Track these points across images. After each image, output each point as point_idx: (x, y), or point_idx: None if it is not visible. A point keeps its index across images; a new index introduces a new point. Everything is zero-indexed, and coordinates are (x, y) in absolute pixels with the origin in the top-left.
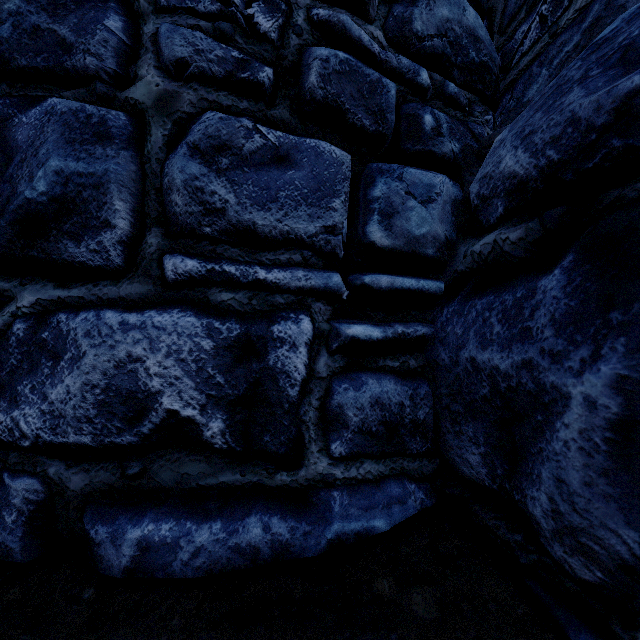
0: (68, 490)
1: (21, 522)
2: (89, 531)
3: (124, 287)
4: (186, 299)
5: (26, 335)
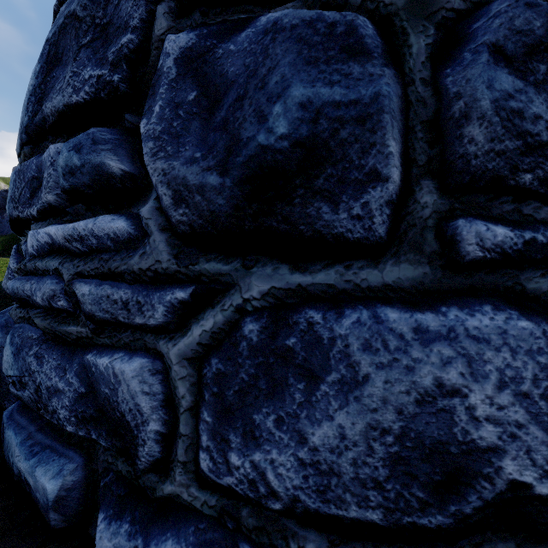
0: None
1: None
2: None
3: (388, 269)
4: (482, 287)
5: (261, 340)
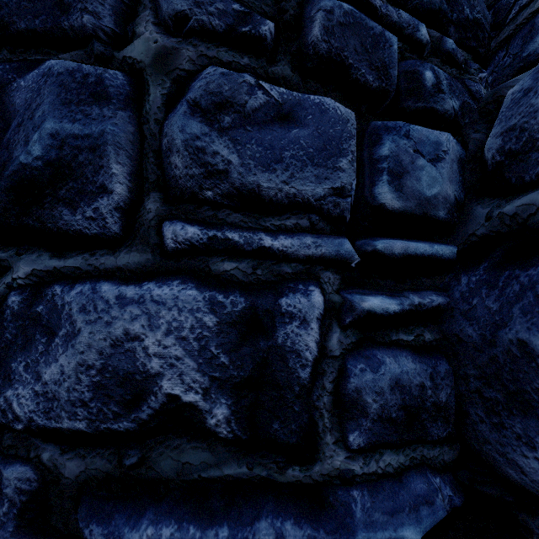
0: (62, 477)
1: (12, 515)
2: (83, 530)
3: (121, 256)
4: (186, 269)
5: (21, 308)
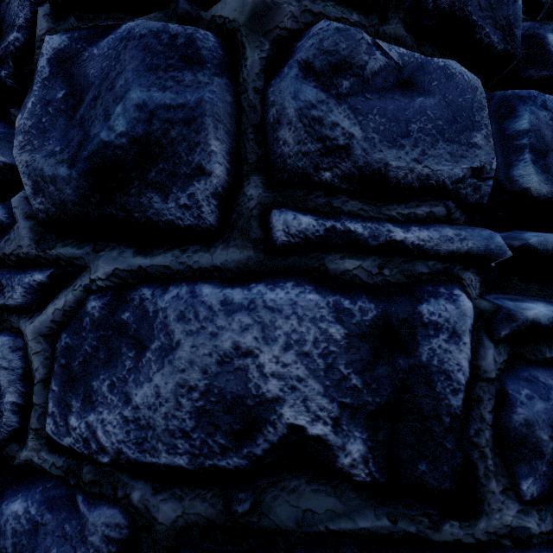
0: (155, 522)
1: None
2: None
3: (218, 253)
4: (296, 268)
5: (102, 315)
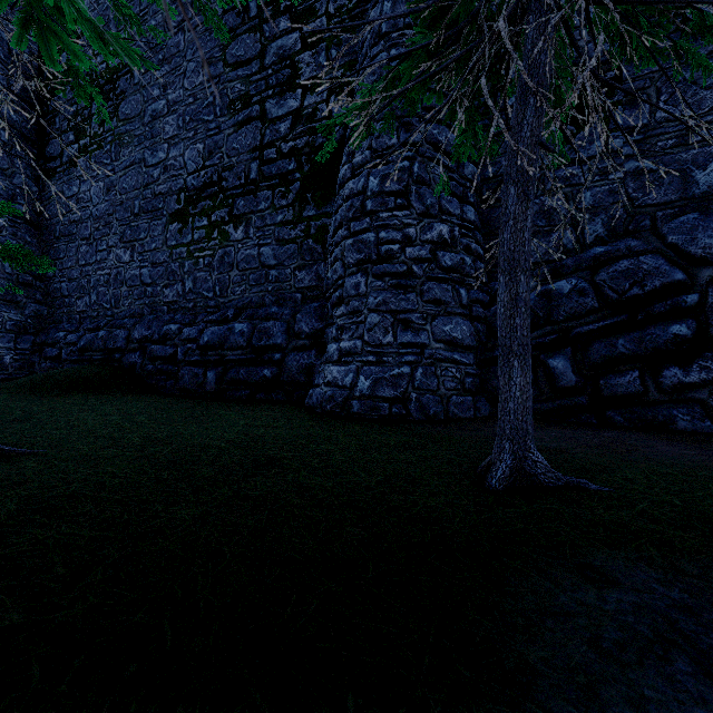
0: None
1: None
2: None
3: None
4: None
5: None
